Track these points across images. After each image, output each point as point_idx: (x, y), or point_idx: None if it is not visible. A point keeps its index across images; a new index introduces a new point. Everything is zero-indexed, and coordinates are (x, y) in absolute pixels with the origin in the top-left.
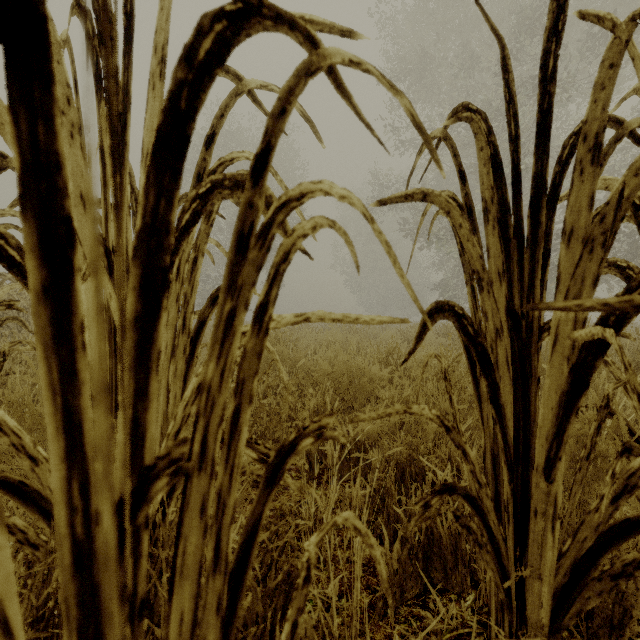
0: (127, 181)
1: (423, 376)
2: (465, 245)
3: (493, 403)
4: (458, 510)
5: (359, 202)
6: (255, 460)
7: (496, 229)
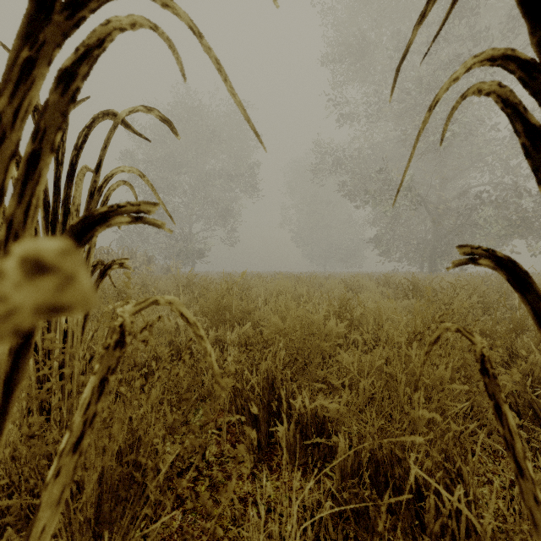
0: None
1: (398, 340)
2: None
3: None
4: None
5: None
6: None
7: None
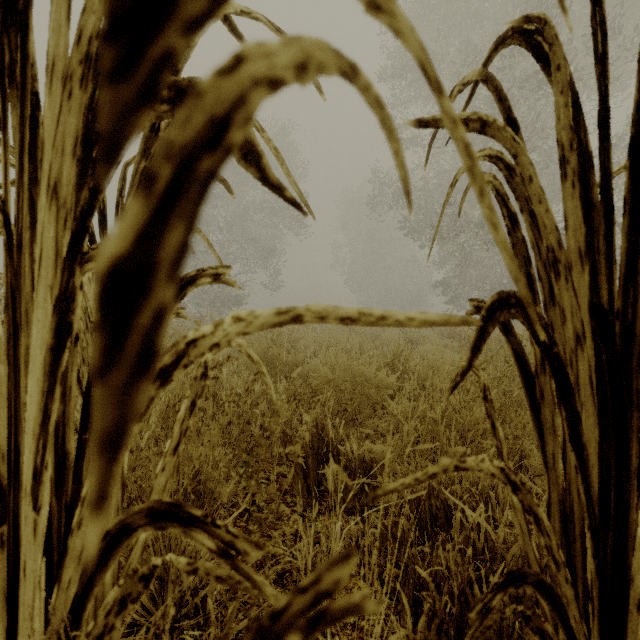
0: (29, 111)
1: (441, 386)
2: (536, 208)
3: (573, 442)
4: (528, 609)
5: (413, 34)
6: (212, 552)
7: (576, 187)
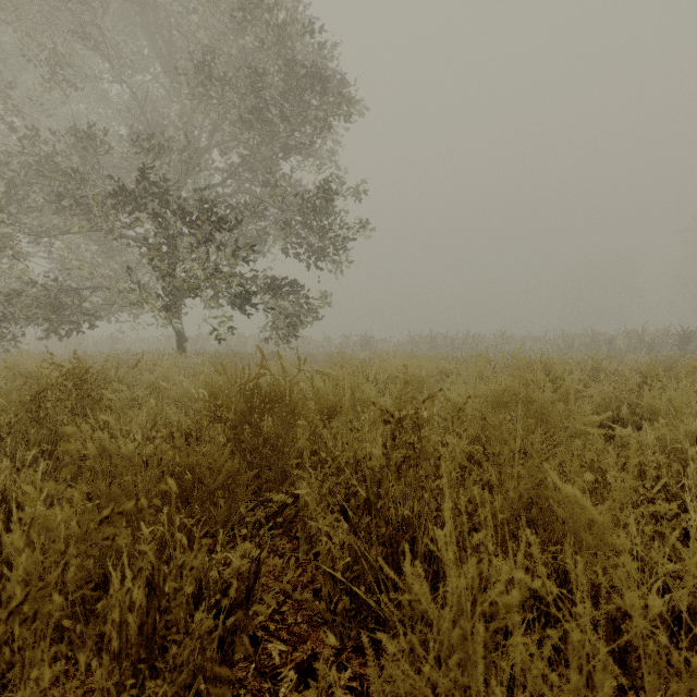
0: None
1: None
2: None
3: None
4: None
5: None
6: None
7: None
